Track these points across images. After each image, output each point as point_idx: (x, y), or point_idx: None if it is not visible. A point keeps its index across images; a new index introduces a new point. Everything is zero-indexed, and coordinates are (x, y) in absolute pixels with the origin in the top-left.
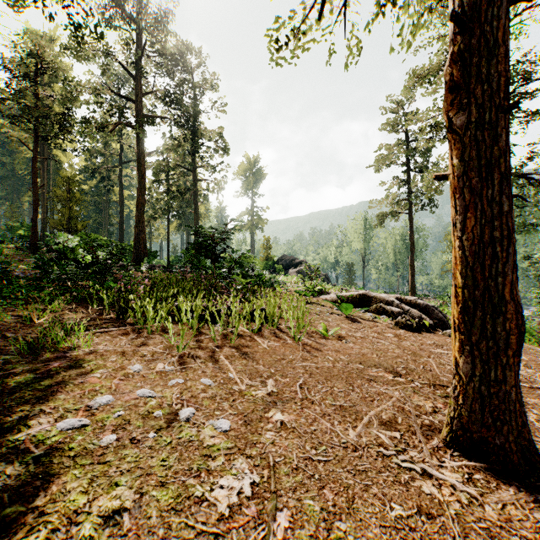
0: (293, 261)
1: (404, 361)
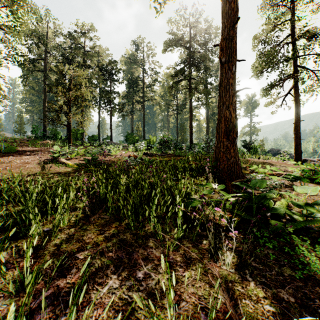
0: (278, 151)
1: None
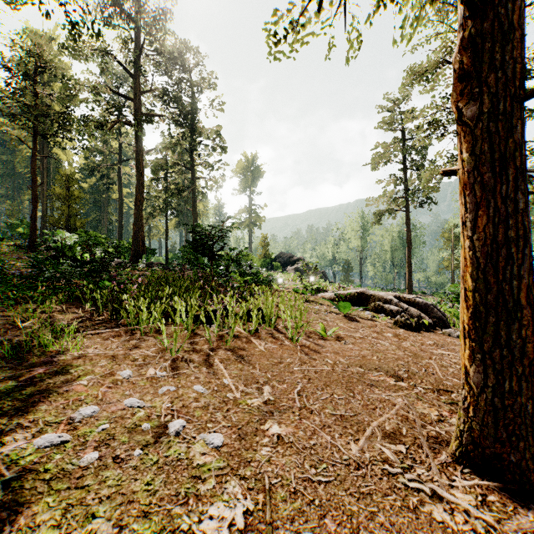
0: (290, 258)
1: (405, 363)
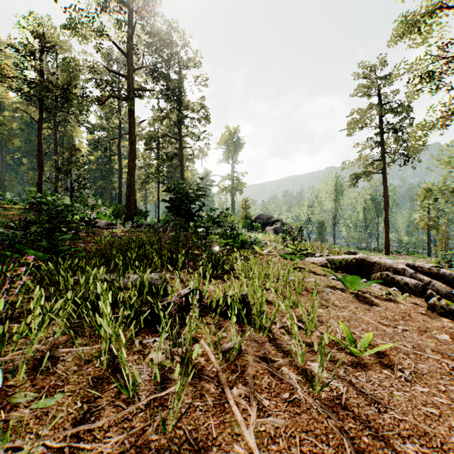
0: (269, 219)
1: None
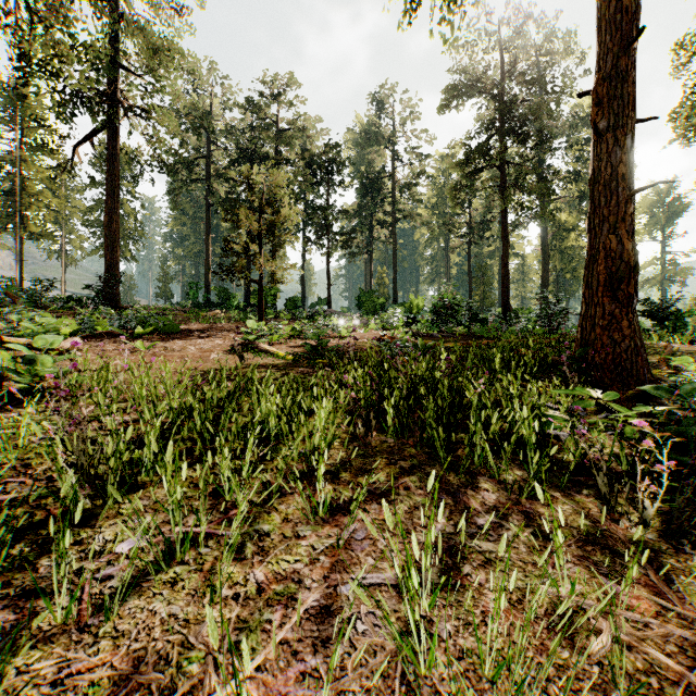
0: None
1: None
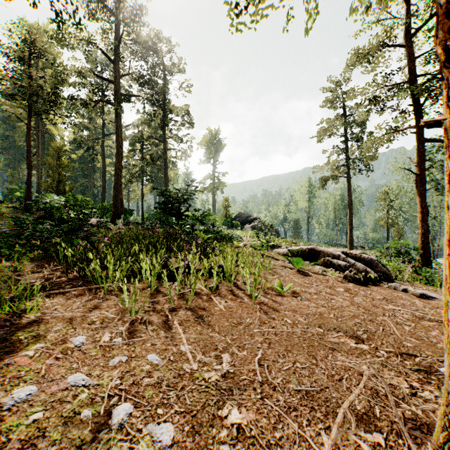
0: (248, 217)
1: (362, 322)
